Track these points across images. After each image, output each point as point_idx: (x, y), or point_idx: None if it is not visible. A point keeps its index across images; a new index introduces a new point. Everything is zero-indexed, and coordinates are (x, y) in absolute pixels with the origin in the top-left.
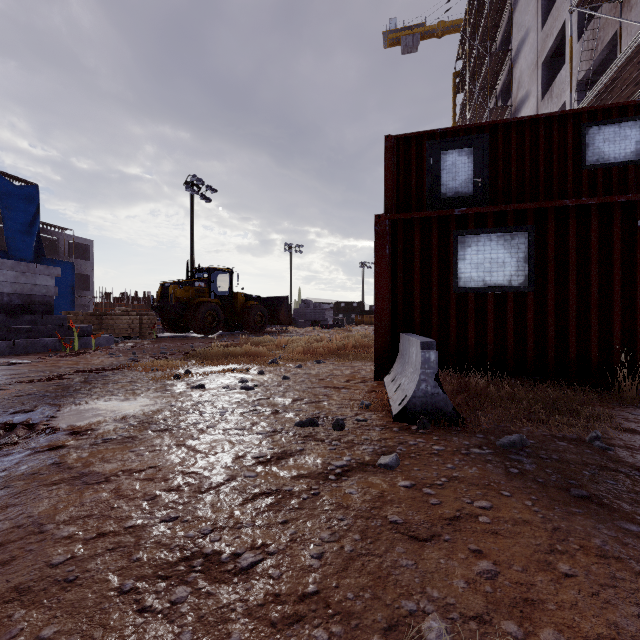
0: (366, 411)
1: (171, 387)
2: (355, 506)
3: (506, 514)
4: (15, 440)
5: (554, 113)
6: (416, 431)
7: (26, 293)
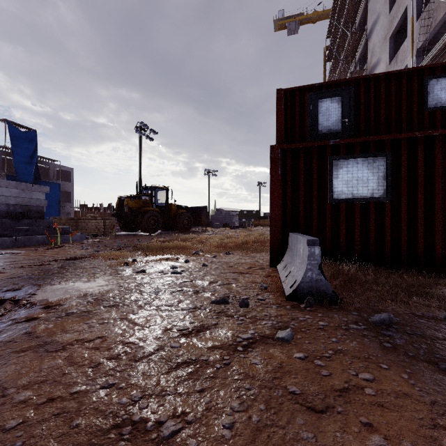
0: (265, 292)
1: (121, 272)
2: (259, 376)
3: (387, 386)
4: (3, 312)
5: (403, 70)
6: (304, 309)
7: (25, 204)
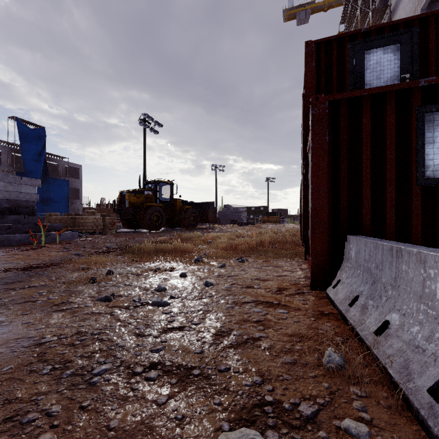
0: (343, 381)
1: (75, 297)
2: None
3: None
4: None
5: None
6: None
7: (13, 199)
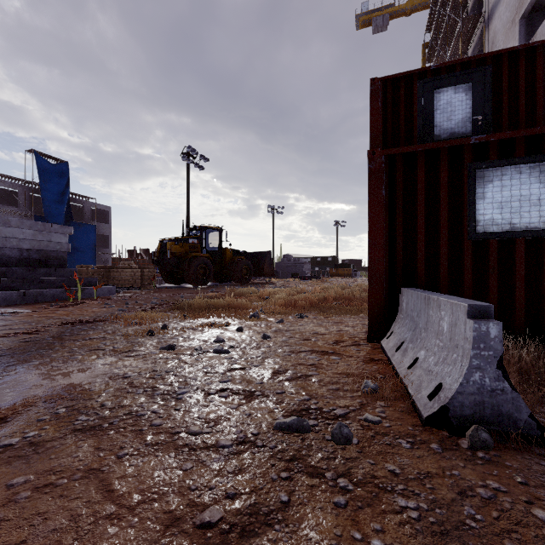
0: (374, 399)
1: (139, 347)
2: None
3: None
4: None
5: None
6: (473, 454)
7: (43, 249)
